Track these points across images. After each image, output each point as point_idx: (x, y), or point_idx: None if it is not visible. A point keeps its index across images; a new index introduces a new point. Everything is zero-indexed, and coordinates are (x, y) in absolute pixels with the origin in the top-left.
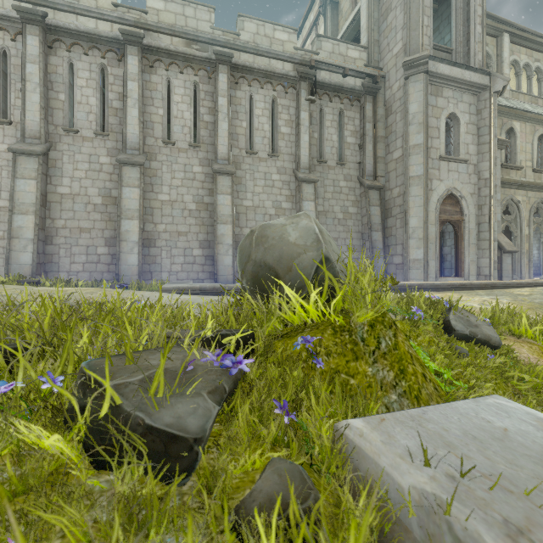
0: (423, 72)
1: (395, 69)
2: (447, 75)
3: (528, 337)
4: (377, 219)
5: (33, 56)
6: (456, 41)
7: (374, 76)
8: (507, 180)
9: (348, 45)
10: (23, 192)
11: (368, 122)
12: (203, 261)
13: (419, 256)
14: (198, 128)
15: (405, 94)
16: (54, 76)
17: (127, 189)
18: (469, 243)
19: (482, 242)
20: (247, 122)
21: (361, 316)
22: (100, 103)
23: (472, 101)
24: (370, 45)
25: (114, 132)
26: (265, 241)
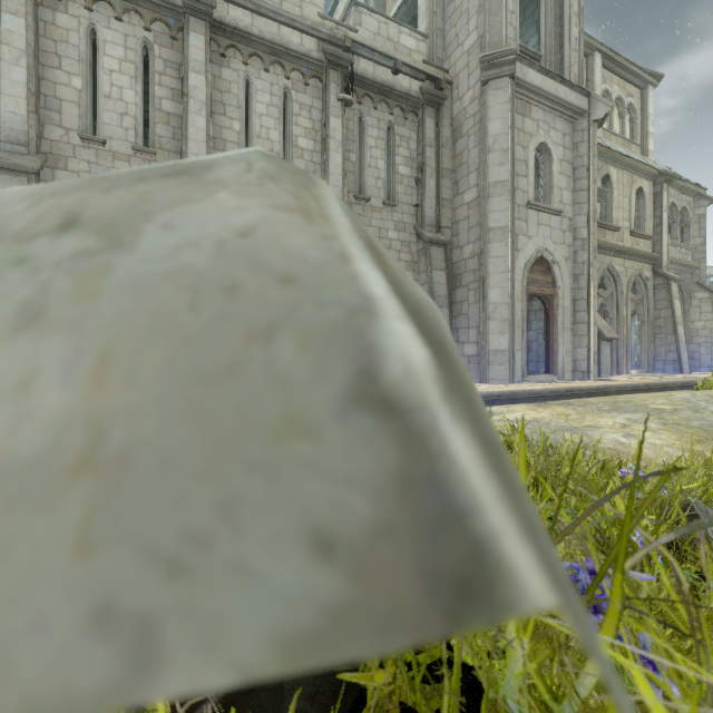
0: (509, 76)
1: (467, 71)
2: (538, 86)
3: None
4: (443, 289)
5: None
6: (545, 44)
7: (437, 80)
8: (604, 243)
9: (400, 27)
10: None
11: (429, 146)
12: None
13: (503, 346)
14: (151, 121)
15: (482, 106)
16: None
17: None
18: (564, 326)
19: (579, 325)
20: (241, 123)
21: None
22: None
23: (566, 130)
24: (431, 35)
25: None
26: None
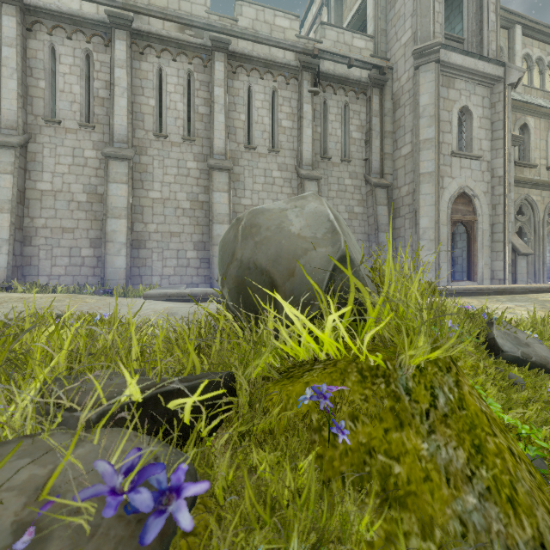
0: (435, 61)
1: (404, 59)
2: (460, 65)
3: None
4: (385, 219)
5: (10, 38)
6: (468, 30)
7: (381, 67)
8: (521, 178)
9: (353, 34)
10: None
11: (375, 116)
12: (197, 264)
13: (430, 259)
14: (192, 120)
15: (414, 85)
16: (34, 62)
17: (114, 185)
18: (482, 244)
19: (496, 244)
20: (245, 115)
21: (417, 355)
22: (85, 91)
23: (485, 94)
24: (376, 34)
25: (100, 124)
26: (255, 232)
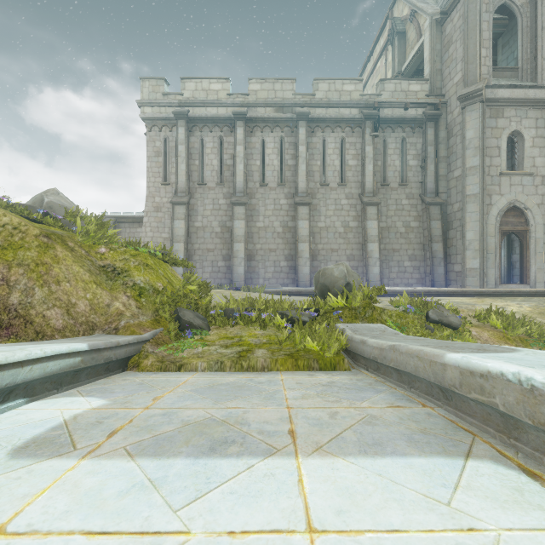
0: (479, 102)
1: (456, 96)
2: (507, 98)
3: (498, 327)
4: (438, 231)
5: (182, 140)
6: (522, 59)
7: (436, 104)
8: None
9: (409, 81)
10: (178, 228)
11: (430, 145)
12: (287, 270)
13: (475, 266)
14: (283, 171)
15: (462, 122)
16: (192, 150)
17: (237, 221)
18: (535, 251)
19: None
20: (321, 161)
21: (354, 304)
22: (219, 163)
23: (539, 115)
24: (432, 75)
25: (227, 182)
26: (325, 275)
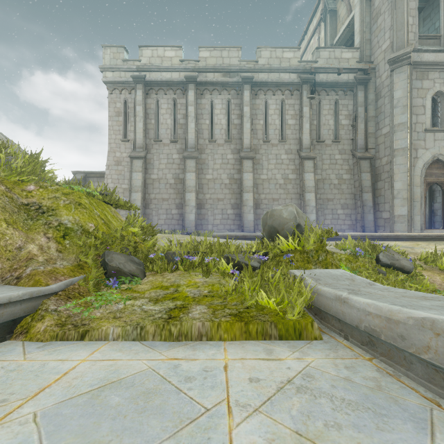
0: (407, 64)
1: (384, 62)
2: (432, 61)
3: None
4: (368, 183)
5: (139, 101)
6: (443, 27)
7: (365, 69)
8: None
9: (342, 49)
10: (135, 179)
11: (360, 106)
12: (233, 218)
13: (403, 212)
14: (230, 129)
15: (390, 83)
16: (149, 110)
17: (189, 174)
18: None
19: None
20: (263, 120)
21: (307, 247)
22: (173, 122)
23: None
24: (362, 44)
25: (180, 139)
26: (273, 217)
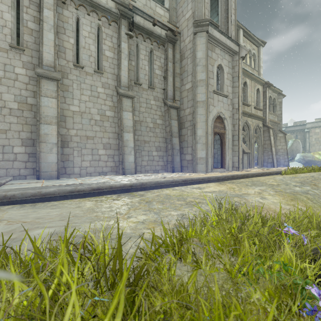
0: (206, 31)
1: (187, 28)
2: (218, 38)
3: None
4: (176, 129)
5: None
6: (221, 21)
7: (173, 31)
8: (244, 111)
9: (156, 3)
10: None
11: (170, 62)
12: (25, 158)
13: (203, 155)
14: (21, 32)
15: (194, 44)
16: None
17: None
18: (228, 147)
19: (235, 147)
20: (74, 39)
21: None
22: None
23: (229, 60)
24: (171, 10)
25: None
26: None
